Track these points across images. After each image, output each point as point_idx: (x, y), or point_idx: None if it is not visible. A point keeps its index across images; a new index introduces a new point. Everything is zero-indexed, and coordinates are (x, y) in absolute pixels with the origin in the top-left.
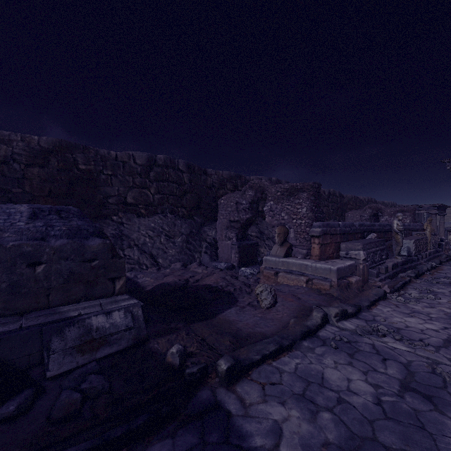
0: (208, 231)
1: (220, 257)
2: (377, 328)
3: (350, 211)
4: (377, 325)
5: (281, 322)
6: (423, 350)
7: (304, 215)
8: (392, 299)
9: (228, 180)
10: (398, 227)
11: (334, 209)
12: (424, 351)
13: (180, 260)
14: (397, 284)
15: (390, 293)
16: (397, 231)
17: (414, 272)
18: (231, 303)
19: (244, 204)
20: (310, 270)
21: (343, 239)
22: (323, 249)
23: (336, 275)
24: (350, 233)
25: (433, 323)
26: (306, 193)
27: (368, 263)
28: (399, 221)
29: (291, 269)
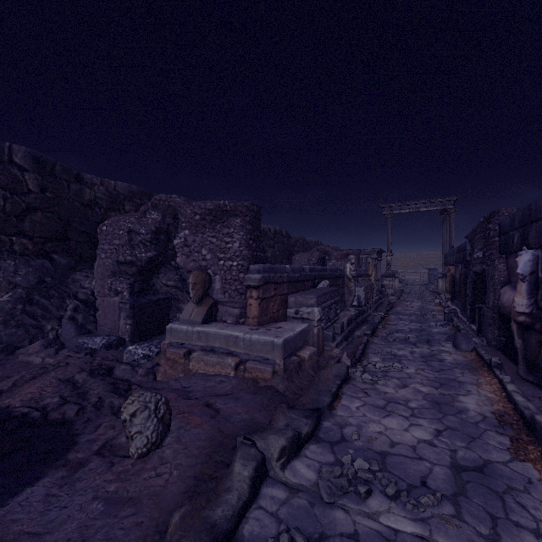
0: (83, 280)
1: (100, 325)
2: (354, 471)
3: (298, 254)
4: (351, 458)
5: (158, 507)
6: (441, 523)
7: (236, 254)
8: (357, 378)
9: (127, 198)
10: (351, 272)
11: (281, 251)
12: (444, 525)
13: (1, 339)
14: (358, 350)
15: (351, 366)
16: (350, 277)
17: (370, 328)
18: (52, 457)
19: (144, 234)
20: (242, 347)
21: (291, 290)
22: (264, 307)
23: (282, 353)
24: (300, 281)
25: (419, 423)
26: (239, 218)
27: (323, 323)
28: (352, 265)
29: (212, 345)
